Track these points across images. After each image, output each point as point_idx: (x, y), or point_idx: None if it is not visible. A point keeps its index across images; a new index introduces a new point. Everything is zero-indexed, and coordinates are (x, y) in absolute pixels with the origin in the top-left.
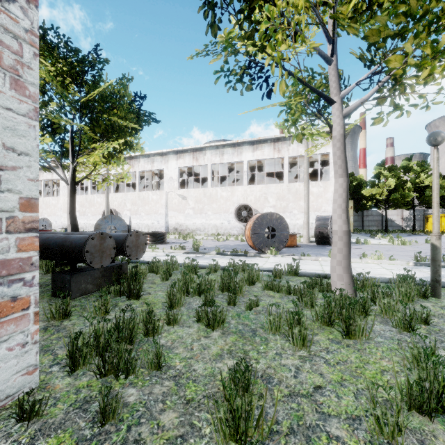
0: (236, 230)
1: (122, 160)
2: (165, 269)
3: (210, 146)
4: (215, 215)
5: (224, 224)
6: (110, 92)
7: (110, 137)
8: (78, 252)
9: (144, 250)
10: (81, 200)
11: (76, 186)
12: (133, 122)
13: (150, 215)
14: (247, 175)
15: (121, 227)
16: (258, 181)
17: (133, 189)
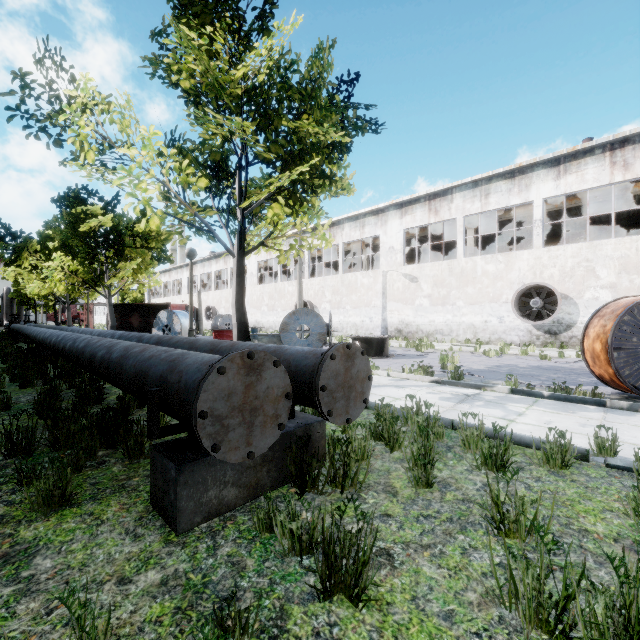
0: (515, 335)
1: (316, 208)
2: (418, 446)
3: (461, 184)
4: (472, 306)
5: (489, 323)
6: (296, 82)
7: (296, 165)
8: (189, 409)
9: (366, 395)
10: (270, 290)
11: (264, 272)
12: (336, 133)
13: (359, 308)
14: (541, 228)
15: (317, 328)
16: (552, 243)
17: (334, 273)
